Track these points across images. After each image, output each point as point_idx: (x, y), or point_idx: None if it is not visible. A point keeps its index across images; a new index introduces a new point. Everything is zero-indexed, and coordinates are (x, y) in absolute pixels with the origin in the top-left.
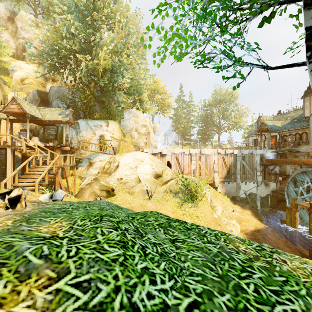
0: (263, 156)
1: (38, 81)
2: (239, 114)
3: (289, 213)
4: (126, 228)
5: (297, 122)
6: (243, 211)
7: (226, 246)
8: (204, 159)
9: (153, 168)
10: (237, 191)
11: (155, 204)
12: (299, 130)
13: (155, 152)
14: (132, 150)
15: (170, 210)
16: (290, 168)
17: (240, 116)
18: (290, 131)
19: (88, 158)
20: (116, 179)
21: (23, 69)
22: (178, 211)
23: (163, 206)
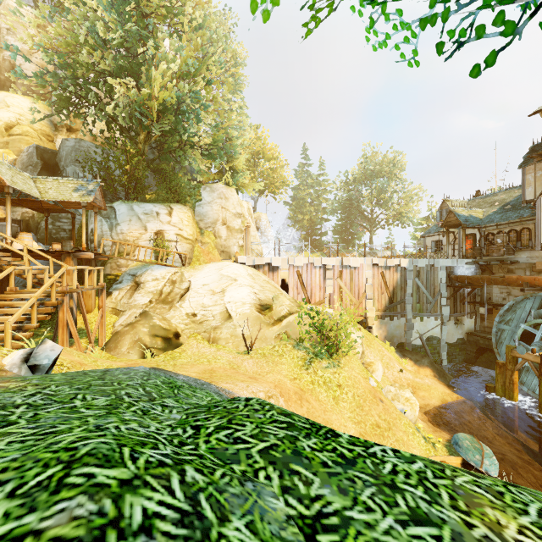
0: (453, 270)
1: (40, 130)
2: (405, 197)
3: (502, 374)
4: (146, 518)
5: (511, 209)
6: (417, 371)
7: (470, 532)
8: (348, 276)
9: (255, 293)
10: (406, 334)
11: (258, 363)
12: (516, 225)
13: (259, 264)
14: (216, 259)
15: (288, 375)
16: (499, 292)
17: (407, 201)
18: (499, 227)
19: (133, 274)
20: (185, 313)
21: (10, 107)
22: (302, 376)
23: (273, 366)
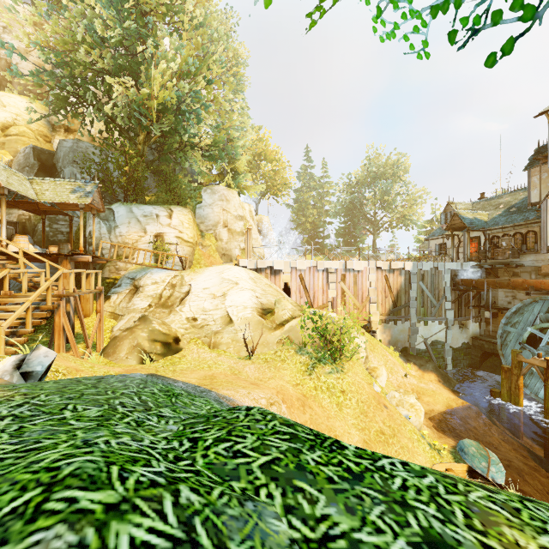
0: (457, 274)
1: (37, 130)
2: (409, 200)
3: (507, 379)
4: None
5: (516, 212)
6: (422, 376)
7: None
8: (352, 280)
9: (256, 296)
10: (410, 339)
11: (260, 368)
12: (521, 228)
13: (260, 267)
14: (217, 263)
15: (291, 381)
16: (504, 295)
17: (411, 203)
18: (504, 230)
19: (132, 277)
20: (185, 318)
21: (6, 107)
22: (305, 382)
23: (275, 372)
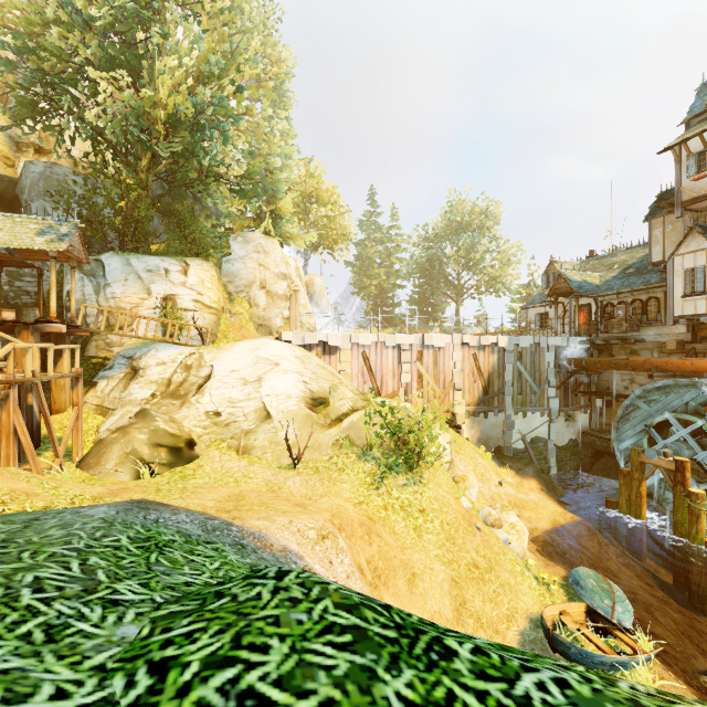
0: (563, 351)
1: None
2: (501, 258)
3: (627, 485)
4: None
5: (635, 274)
6: (520, 483)
7: None
8: (431, 359)
9: (305, 382)
10: (505, 435)
11: (309, 481)
12: (641, 293)
13: (310, 342)
14: (252, 336)
15: (352, 498)
16: (620, 379)
17: (503, 263)
18: (620, 296)
19: (129, 355)
20: (203, 412)
21: None
22: (371, 499)
23: (330, 486)
